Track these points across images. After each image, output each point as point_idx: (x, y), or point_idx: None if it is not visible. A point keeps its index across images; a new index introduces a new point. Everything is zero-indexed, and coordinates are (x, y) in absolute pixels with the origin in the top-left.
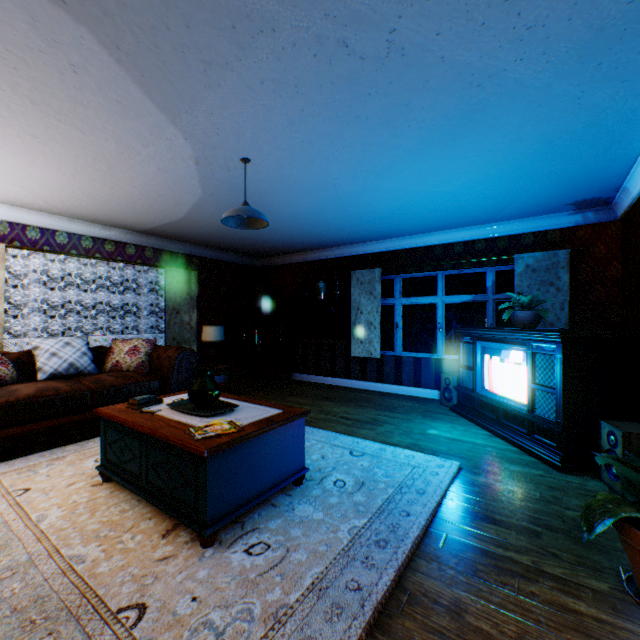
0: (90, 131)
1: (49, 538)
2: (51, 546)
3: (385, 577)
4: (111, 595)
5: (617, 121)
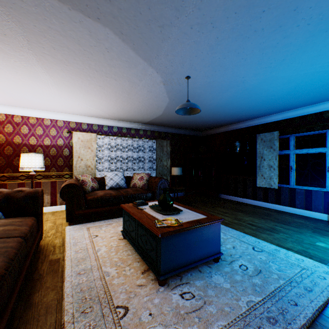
0: (118, 79)
1: (99, 260)
2: (99, 264)
3: None
4: (115, 297)
5: None
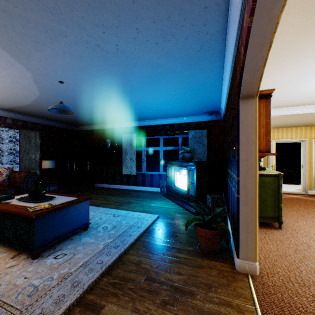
0: None
1: None
2: None
3: (114, 257)
4: None
5: (209, 86)
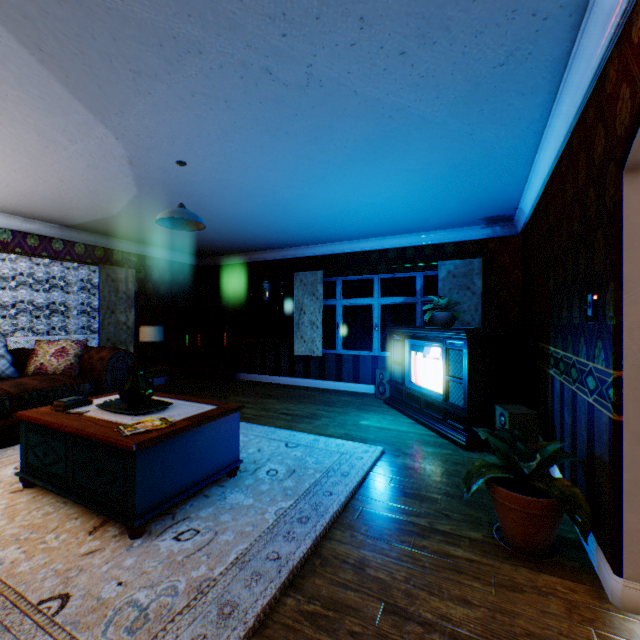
0: (9, 123)
1: None
2: None
3: (303, 546)
4: (32, 590)
5: (504, 155)
